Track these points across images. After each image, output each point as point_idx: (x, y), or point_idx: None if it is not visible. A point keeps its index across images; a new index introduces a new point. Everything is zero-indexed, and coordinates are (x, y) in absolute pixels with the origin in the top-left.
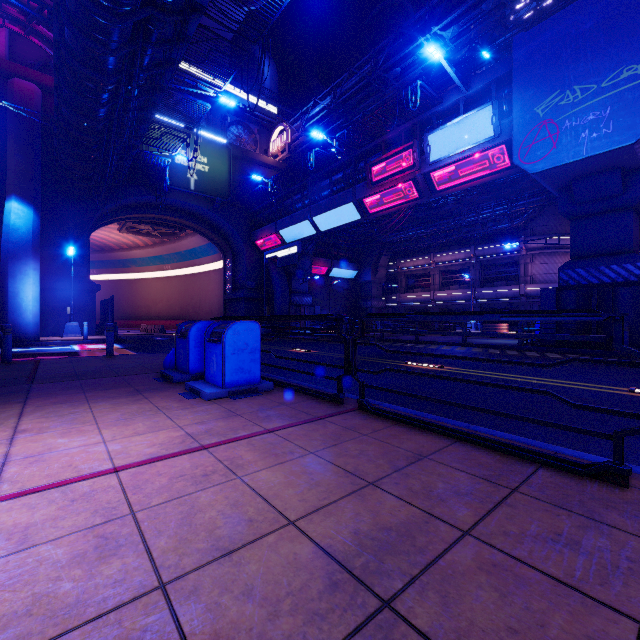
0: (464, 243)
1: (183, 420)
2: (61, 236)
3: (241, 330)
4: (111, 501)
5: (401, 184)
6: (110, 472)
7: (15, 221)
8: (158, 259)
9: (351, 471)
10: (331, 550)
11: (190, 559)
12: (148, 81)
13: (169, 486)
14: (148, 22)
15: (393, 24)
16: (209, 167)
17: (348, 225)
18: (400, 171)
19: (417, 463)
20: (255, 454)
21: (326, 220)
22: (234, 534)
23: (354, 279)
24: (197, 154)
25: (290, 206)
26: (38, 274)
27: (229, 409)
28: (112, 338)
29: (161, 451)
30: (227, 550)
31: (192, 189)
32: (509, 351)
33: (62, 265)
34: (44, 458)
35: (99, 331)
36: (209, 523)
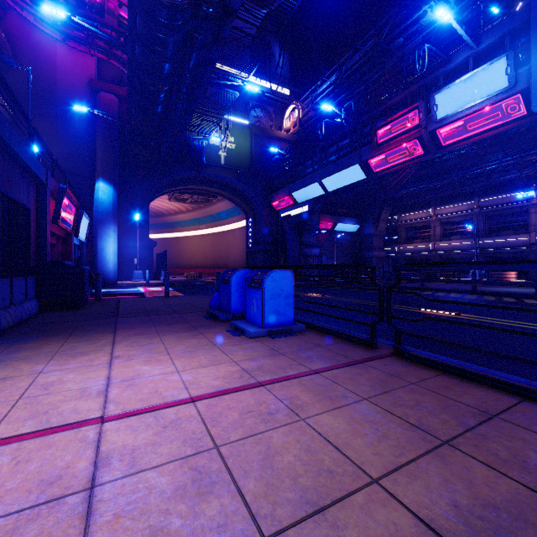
0: (466, 195)
1: (236, 356)
2: (130, 206)
3: (277, 278)
4: (195, 431)
5: (406, 143)
6: (188, 401)
7: (102, 196)
8: (196, 221)
9: (416, 424)
10: (435, 526)
11: (283, 510)
12: (192, 80)
13: (241, 421)
14: (194, 31)
15: (393, 1)
16: (235, 145)
17: (353, 184)
18: (405, 131)
19: (488, 422)
20: (310, 395)
21: (333, 181)
22: (318, 486)
23: (356, 232)
24: (226, 135)
25: (301, 171)
26: (116, 235)
27: (272, 347)
28: (168, 283)
29: (225, 384)
30: (318, 505)
31: (222, 164)
32: (526, 300)
33: (131, 227)
34: (136, 383)
35: (156, 277)
36: (289, 469)
